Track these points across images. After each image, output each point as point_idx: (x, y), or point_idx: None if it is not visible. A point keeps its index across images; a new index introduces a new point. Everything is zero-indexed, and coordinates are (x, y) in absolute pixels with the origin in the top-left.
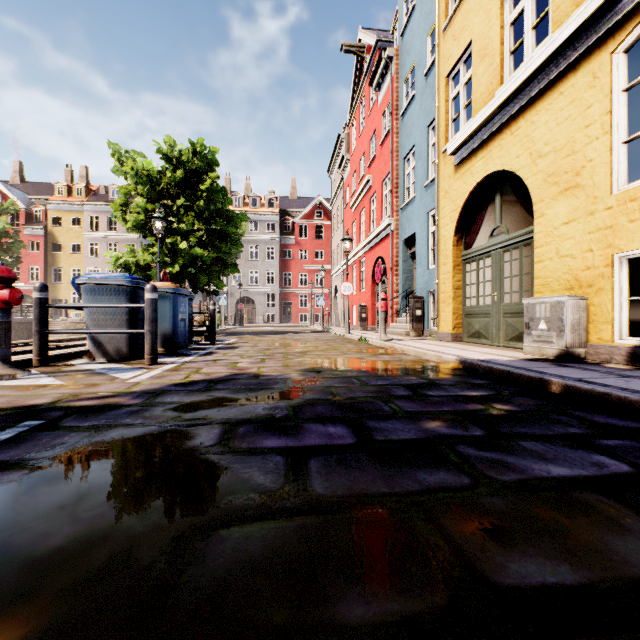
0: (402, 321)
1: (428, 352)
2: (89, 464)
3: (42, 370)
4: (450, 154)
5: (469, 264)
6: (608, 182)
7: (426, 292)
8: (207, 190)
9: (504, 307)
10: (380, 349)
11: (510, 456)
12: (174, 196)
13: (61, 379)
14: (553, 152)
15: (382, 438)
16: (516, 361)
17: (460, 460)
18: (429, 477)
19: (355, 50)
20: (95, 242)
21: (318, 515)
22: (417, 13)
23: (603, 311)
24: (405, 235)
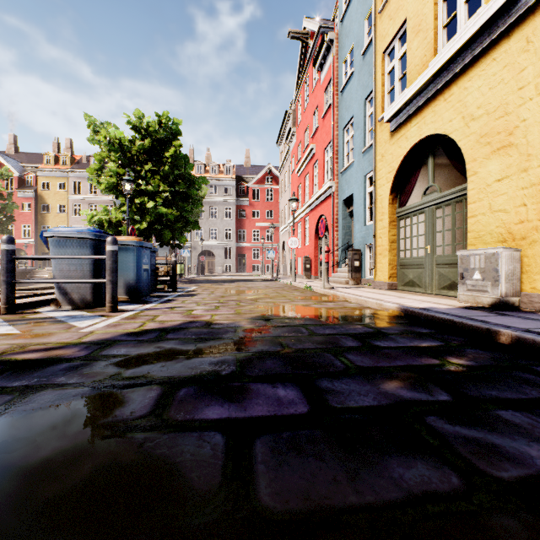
0: (342, 271)
1: (369, 300)
2: None
3: (7, 318)
4: (386, 121)
5: (403, 220)
6: None
7: (363, 245)
8: (171, 157)
9: (437, 258)
10: (324, 296)
11: (494, 434)
12: (142, 162)
13: (19, 328)
14: (486, 114)
15: (338, 405)
16: (454, 309)
17: (436, 441)
18: (406, 472)
19: (300, 36)
20: (78, 203)
21: None
22: (355, 0)
23: (537, 262)
24: (344, 196)
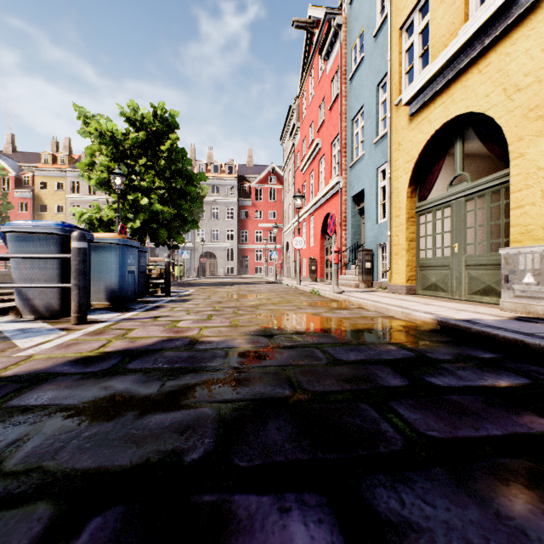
0: (351, 273)
1: (392, 308)
2: None
3: None
4: (405, 104)
5: (424, 215)
6: None
7: (375, 245)
8: (167, 151)
9: (467, 259)
10: (335, 302)
11: None
12: (136, 156)
13: None
14: (537, 82)
15: None
16: (507, 322)
17: None
18: None
19: (305, 26)
20: (76, 204)
21: None
22: None
23: None
24: (354, 192)
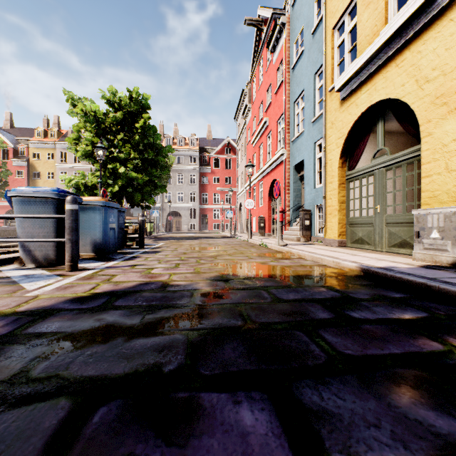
0: (293, 229)
1: (325, 258)
2: None
3: None
4: (337, 90)
5: (353, 182)
6: None
7: (313, 206)
8: (141, 127)
9: (387, 218)
10: (279, 253)
11: None
12: (115, 132)
13: None
14: (442, 75)
15: (342, 455)
16: (417, 269)
17: None
18: None
19: (255, 23)
20: (64, 171)
21: None
22: None
23: None
24: (295, 162)
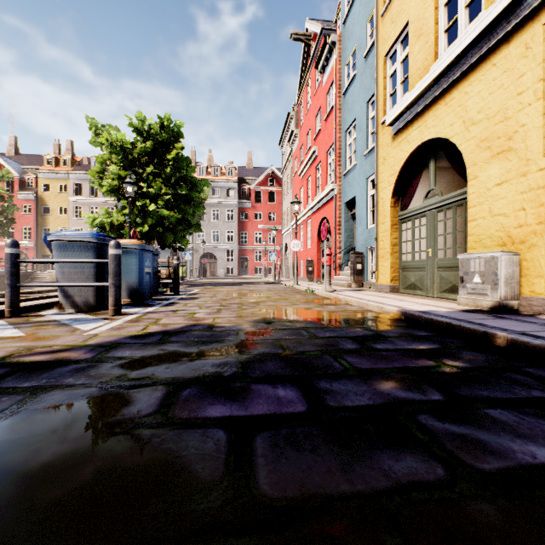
0: (344, 274)
1: (370, 303)
2: (3, 443)
3: (11, 321)
4: (388, 125)
5: (405, 223)
6: (541, 145)
7: (366, 248)
8: (173, 159)
9: (438, 262)
10: (326, 299)
11: (481, 431)
12: (144, 164)
13: (24, 331)
14: (486, 119)
15: (335, 404)
16: (454, 312)
17: (426, 437)
18: (395, 464)
19: (303, 38)
20: (79, 206)
21: (261, 535)
22: (357, 2)
23: (536, 266)
24: (347, 198)
